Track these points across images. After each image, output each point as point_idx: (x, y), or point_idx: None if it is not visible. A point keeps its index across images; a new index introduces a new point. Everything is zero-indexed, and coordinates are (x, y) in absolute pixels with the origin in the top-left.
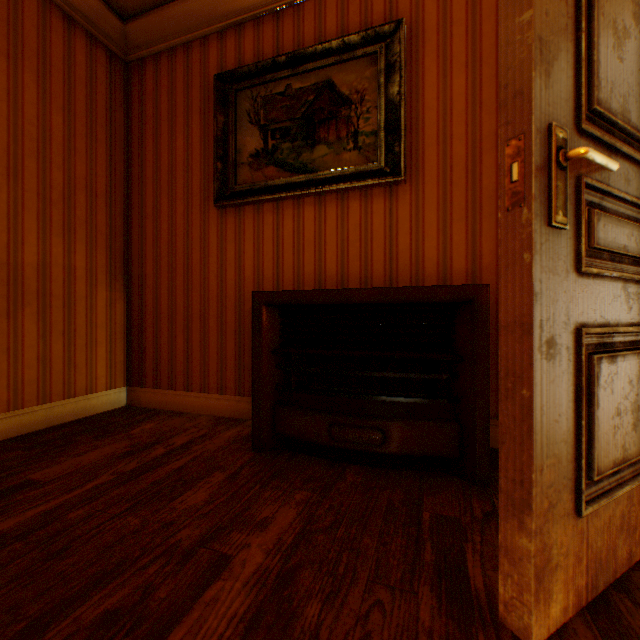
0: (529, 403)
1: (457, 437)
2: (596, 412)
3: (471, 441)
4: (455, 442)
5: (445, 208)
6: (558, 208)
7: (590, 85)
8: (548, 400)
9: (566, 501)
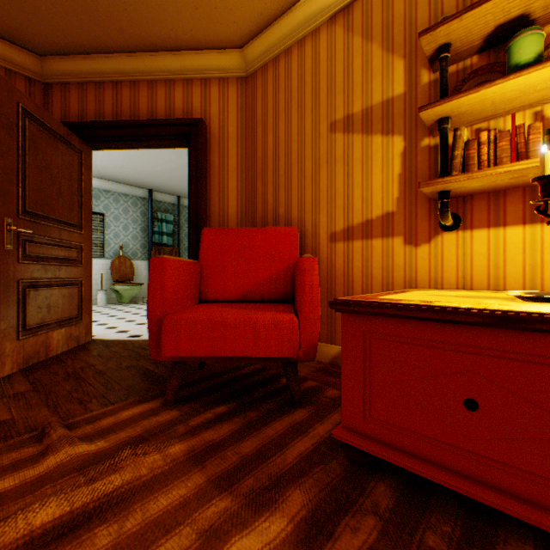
0: None
1: None
2: (29, 307)
3: None
4: None
5: None
6: (9, 243)
7: (27, 202)
8: (5, 303)
9: (15, 335)
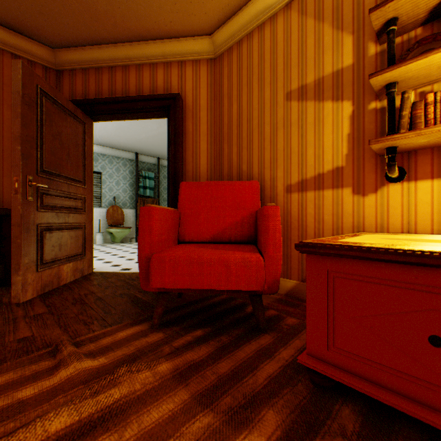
0: (21, 243)
1: (5, 270)
2: (46, 246)
3: (12, 270)
4: (4, 272)
5: (0, 169)
6: (30, 196)
7: (44, 163)
8: (28, 242)
9: (34, 268)
